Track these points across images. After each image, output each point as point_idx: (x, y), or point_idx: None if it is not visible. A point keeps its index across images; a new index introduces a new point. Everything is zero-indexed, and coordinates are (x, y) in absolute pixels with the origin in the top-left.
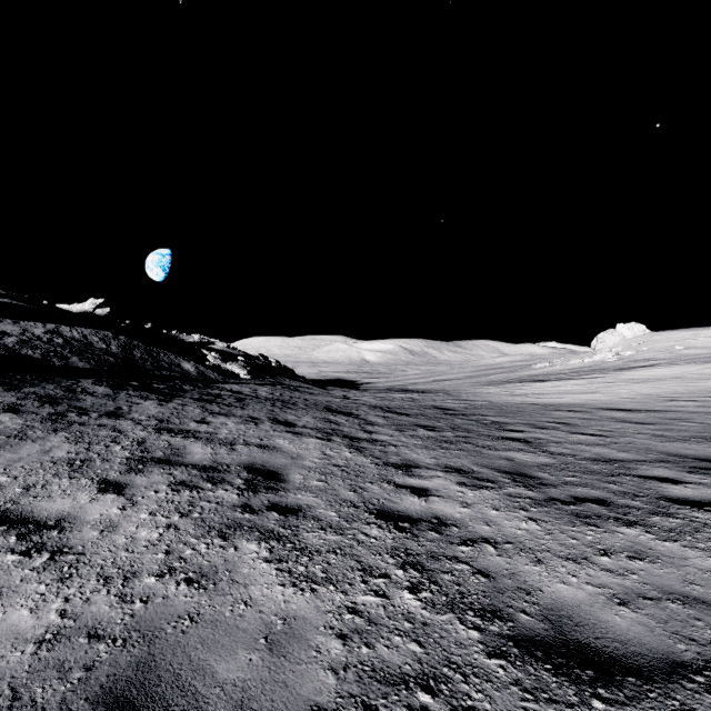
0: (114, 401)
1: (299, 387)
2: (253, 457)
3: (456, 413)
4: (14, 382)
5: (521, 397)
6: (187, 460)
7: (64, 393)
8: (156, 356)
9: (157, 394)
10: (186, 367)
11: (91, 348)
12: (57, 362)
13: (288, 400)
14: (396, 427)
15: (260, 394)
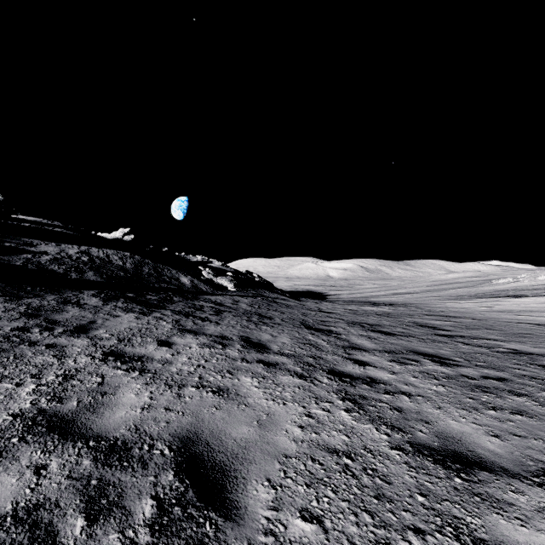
0: (95, 313)
1: (276, 298)
2: (200, 417)
3: (450, 335)
4: (20, 293)
5: (507, 313)
6: (98, 423)
7: (56, 305)
8: (160, 271)
9: (142, 306)
10: (183, 280)
11: (109, 264)
12: (73, 276)
13: (265, 313)
14: (390, 354)
15: (240, 306)
